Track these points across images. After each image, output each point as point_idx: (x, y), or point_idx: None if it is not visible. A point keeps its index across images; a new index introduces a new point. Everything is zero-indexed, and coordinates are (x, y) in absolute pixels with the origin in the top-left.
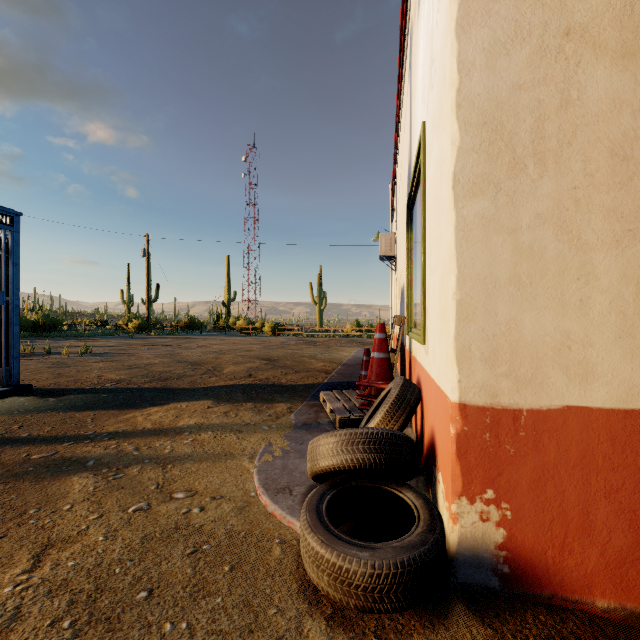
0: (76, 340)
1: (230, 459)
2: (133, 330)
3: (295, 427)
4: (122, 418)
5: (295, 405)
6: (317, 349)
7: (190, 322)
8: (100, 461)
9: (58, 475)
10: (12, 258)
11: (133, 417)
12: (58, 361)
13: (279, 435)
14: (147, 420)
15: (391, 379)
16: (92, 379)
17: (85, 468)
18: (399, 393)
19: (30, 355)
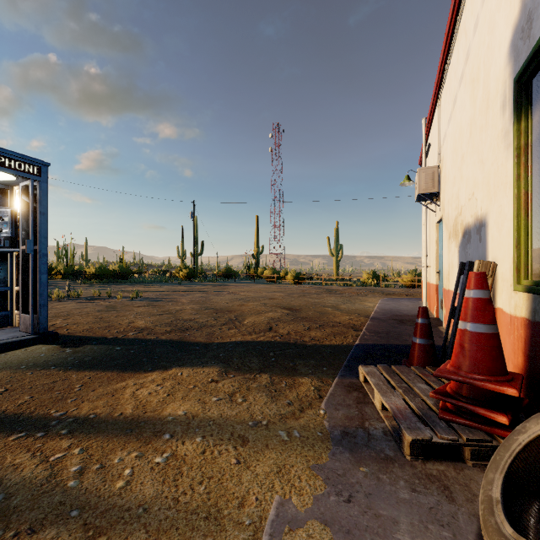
0: (139, 286)
1: (212, 536)
2: (183, 278)
3: (330, 440)
4: (111, 388)
5: (324, 383)
6: (338, 298)
7: (226, 271)
8: (7, 502)
9: None
10: (39, 208)
11: (123, 388)
12: (111, 305)
13: (305, 461)
14: (133, 397)
15: (505, 372)
16: (121, 326)
17: None
18: None
19: (96, 298)
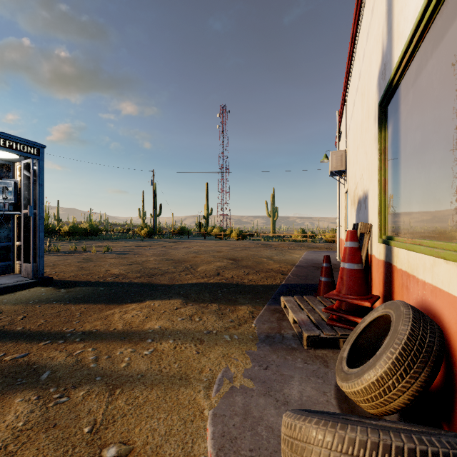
0: (107, 242)
1: (184, 386)
2: (144, 235)
3: (258, 340)
4: (103, 314)
5: (257, 309)
6: (272, 251)
7: (181, 230)
8: (54, 374)
9: (6, 391)
10: (38, 180)
11: (112, 314)
12: (87, 257)
13: (241, 351)
14: (121, 319)
15: (366, 294)
16: (100, 273)
17: (36, 383)
18: (412, 332)
19: (73, 252)
